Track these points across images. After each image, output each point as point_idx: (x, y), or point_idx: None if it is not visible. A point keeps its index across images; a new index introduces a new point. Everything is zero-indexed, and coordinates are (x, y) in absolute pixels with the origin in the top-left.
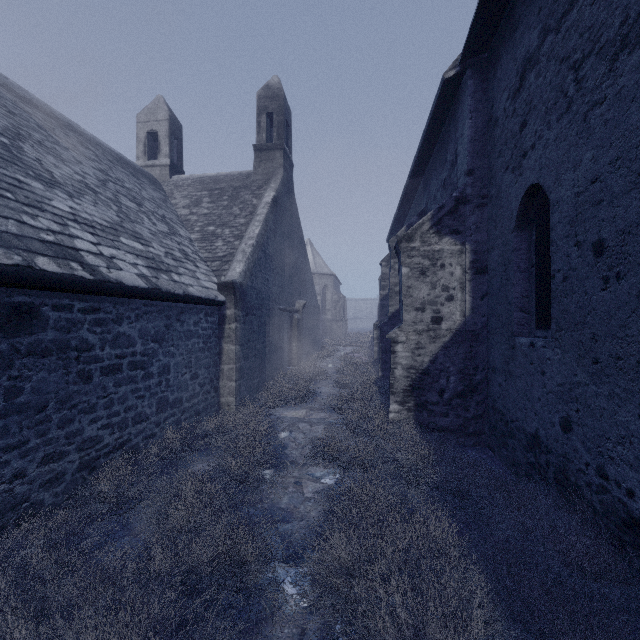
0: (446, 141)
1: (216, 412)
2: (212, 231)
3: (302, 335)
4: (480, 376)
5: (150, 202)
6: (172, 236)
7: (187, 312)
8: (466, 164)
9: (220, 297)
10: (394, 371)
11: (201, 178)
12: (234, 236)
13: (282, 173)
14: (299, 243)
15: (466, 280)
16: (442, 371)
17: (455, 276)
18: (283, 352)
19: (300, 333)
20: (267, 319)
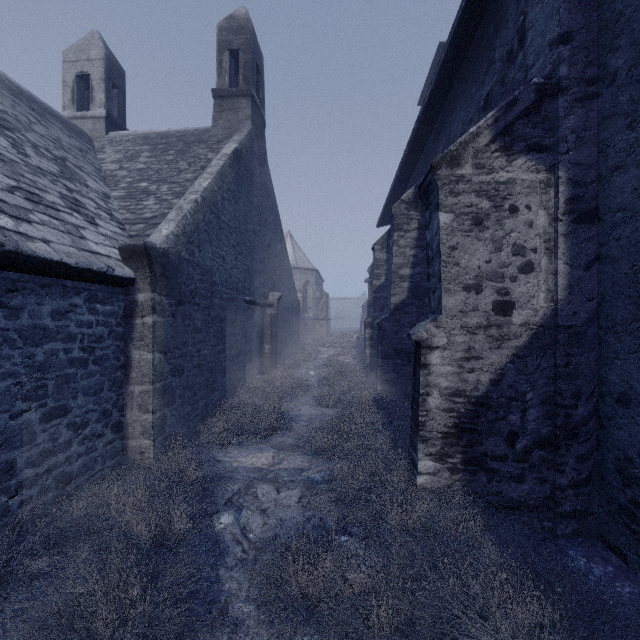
0: (491, 33)
1: (118, 465)
2: (143, 187)
3: (277, 335)
4: (584, 409)
5: (44, 138)
6: (61, 179)
7: (31, 291)
8: (558, 23)
9: (121, 270)
10: (426, 400)
11: (146, 134)
12: (173, 193)
13: (250, 126)
14: (273, 222)
15: (558, 234)
16: (513, 399)
17: (536, 228)
18: (250, 357)
19: (274, 333)
20: (223, 313)
